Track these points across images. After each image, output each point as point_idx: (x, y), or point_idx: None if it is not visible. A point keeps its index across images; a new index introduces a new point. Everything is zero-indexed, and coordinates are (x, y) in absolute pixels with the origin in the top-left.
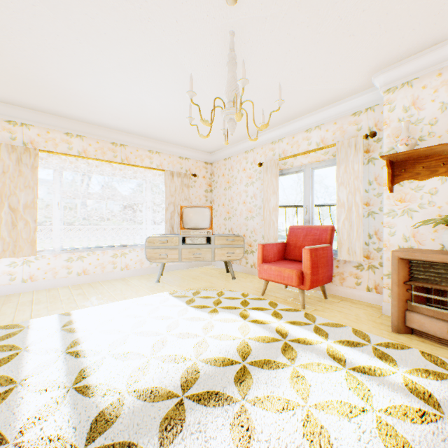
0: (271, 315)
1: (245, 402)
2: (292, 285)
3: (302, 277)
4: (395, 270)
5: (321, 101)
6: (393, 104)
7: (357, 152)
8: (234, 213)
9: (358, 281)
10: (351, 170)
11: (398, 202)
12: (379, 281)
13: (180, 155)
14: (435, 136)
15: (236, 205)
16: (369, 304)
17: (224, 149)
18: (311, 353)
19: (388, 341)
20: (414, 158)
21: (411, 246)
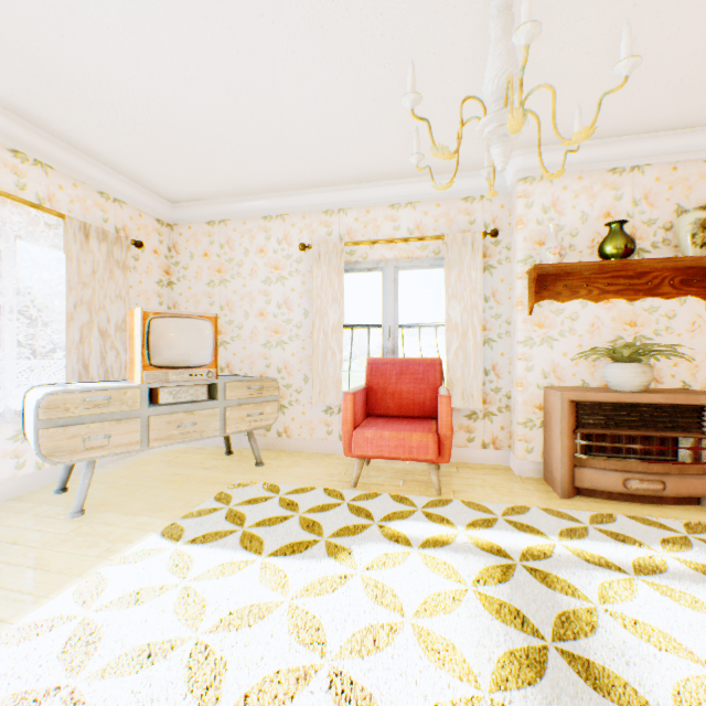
0: (425, 521)
1: None
2: (420, 459)
3: (438, 443)
4: (565, 417)
5: (431, 165)
6: (530, 199)
7: (475, 255)
8: (237, 333)
9: (471, 436)
10: (468, 278)
11: (537, 328)
12: (498, 432)
13: (103, 188)
14: (575, 251)
15: (243, 318)
16: (489, 466)
17: (213, 201)
18: (570, 570)
19: (584, 513)
20: (554, 273)
21: (552, 383)
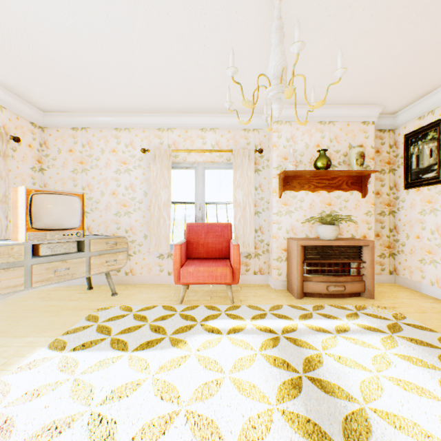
0: (227, 319)
1: (364, 405)
2: (222, 282)
3: (232, 273)
4: (299, 254)
5: (226, 107)
6: (280, 133)
7: (250, 162)
8: (95, 206)
9: (248, 268)
10: (246, 176)
11: (283, 205)
12: (263, 265)
13: None
14: (303, 164)
15: (100, 196)
16: (258, 285)
17: (77, 114)
18: (306, 336)
19: (309, 306)
20: (292, 176)
21: (291, 236)
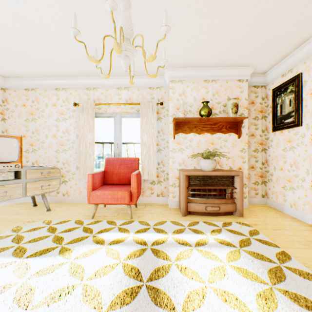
0: (118, 231)
1: None
2: (123, 203)
3: (131, 196)
4: (184, 182)
5: None
6: (174, 90)
7: (153, 112)
8: (41, 145)
9: (153, 192)
10: (150, 122)
11: (177, 144)
12: (164, 189)
13: None
14: (192, 113)
15: (44, 138)
16: (159, 204)
17: (27, 78)
18: (170, 248)
19: (188, 222)
20: (184, 122)
21: (183, 168)
